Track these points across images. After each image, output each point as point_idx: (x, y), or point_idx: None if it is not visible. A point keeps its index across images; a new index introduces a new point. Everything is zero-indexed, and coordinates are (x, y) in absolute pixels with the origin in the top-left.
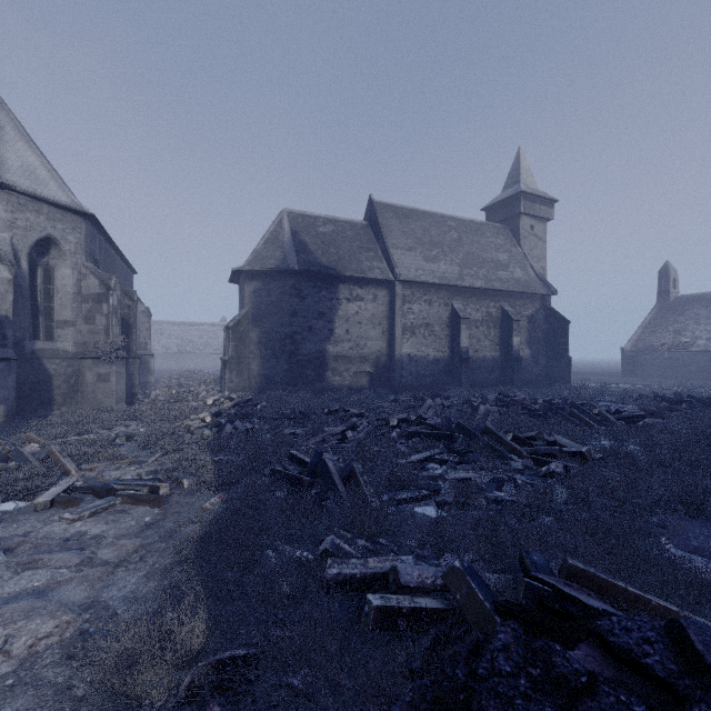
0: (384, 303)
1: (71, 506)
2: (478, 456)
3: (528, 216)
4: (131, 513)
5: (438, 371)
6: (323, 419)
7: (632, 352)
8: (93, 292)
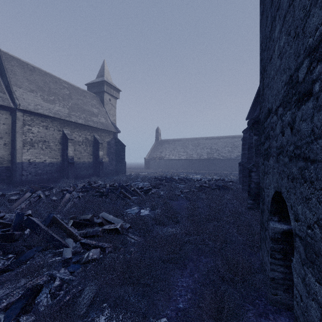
0: (6, 123)
1: None
2: (34, 251)
3: (108, 93)
4: None
5: (53, 170)
6: None
7: (148, 159)
8: None
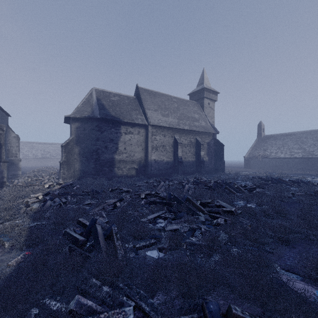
0: (143, 135)
1: None
2: (183, 214)
3: (207, 98)
4: None
5: (168, 167)
6: (108, 194)
7: (248, 158)
8: None
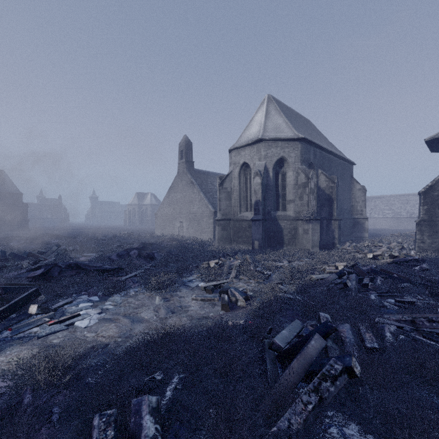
0: None
1: (208, 293)
2: None
3: None
4: (214, 308)
5: None
6: None
7: None
8: (302, 182)
